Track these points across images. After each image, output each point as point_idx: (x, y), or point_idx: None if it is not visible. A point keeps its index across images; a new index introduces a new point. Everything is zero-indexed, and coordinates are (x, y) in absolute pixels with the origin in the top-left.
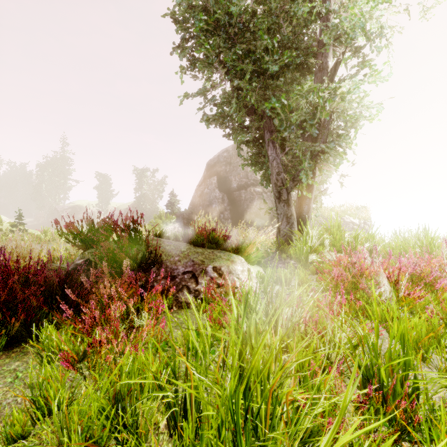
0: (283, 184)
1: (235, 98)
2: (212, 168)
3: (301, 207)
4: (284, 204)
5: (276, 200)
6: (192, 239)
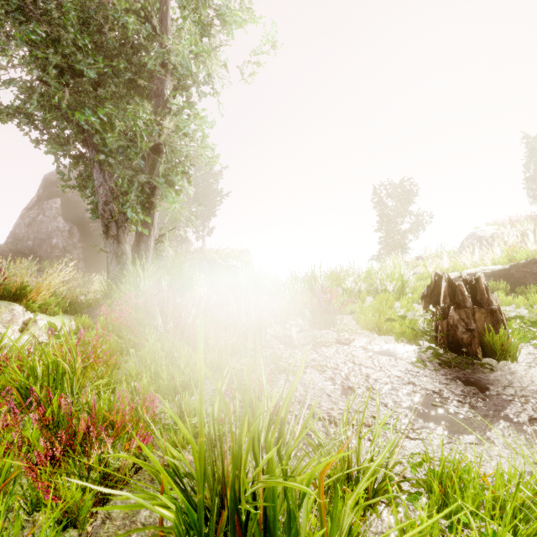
0: (112, 216)
1: (38, 94)
2: (54, 186)
3: (139, 245)
4: (114, 240)
5: (104, 235)
6: None
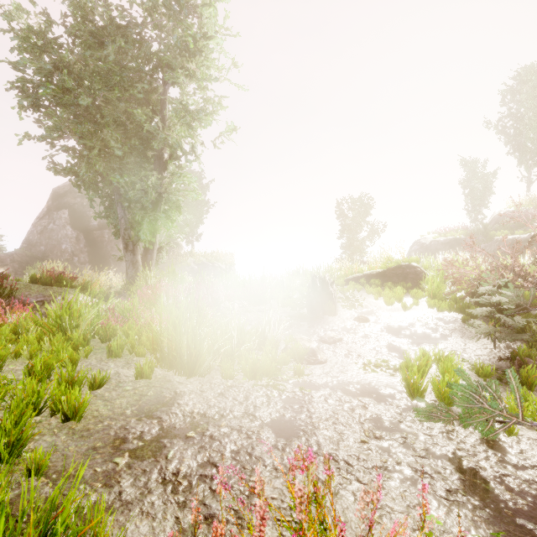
0: (130, 237)
1: (85, 163)
2: (62, 198)
3: (146, 255)
4: (131, 253)
5: (124, 250)
6: (40, 281)
